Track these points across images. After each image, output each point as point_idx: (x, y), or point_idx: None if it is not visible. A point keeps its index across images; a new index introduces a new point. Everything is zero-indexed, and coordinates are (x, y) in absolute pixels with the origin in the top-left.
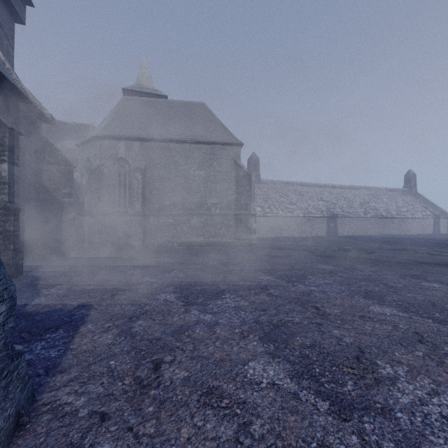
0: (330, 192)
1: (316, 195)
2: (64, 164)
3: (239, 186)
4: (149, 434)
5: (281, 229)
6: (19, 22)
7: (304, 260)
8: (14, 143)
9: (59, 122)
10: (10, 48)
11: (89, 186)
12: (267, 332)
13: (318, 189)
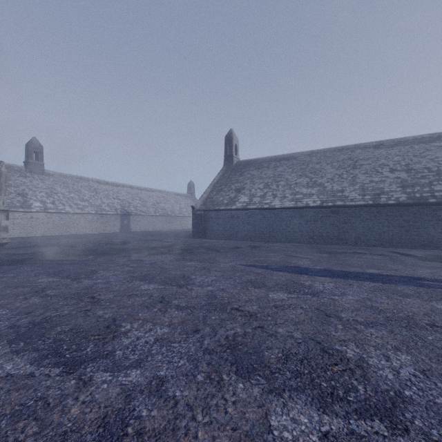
0: (127, 191)
1: (113, 194)
2: None
3: None
4: None
5: (69, 226)
6: None
7: (48, 254)
8: None
9: None
10: None
11: None
12: None
13: (116, 188)
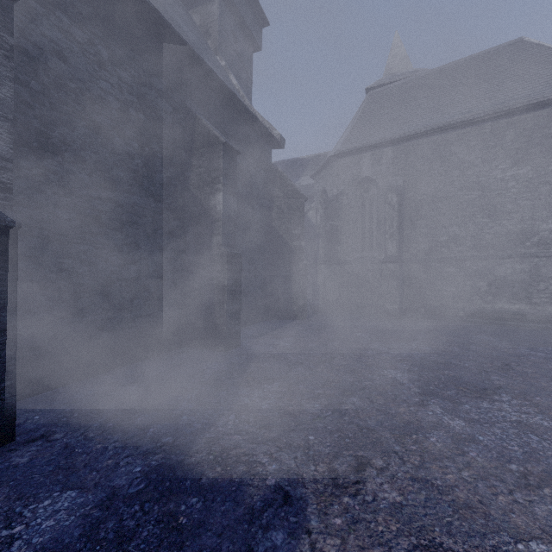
0: None
1: None
2: (294, 197)
3: None
4: None
5: None
6: (256, 49)
7: None
8: (230, 165)
9: (296, 160)
10: (249, 81)
11: (324, 224)
12: None
13: None
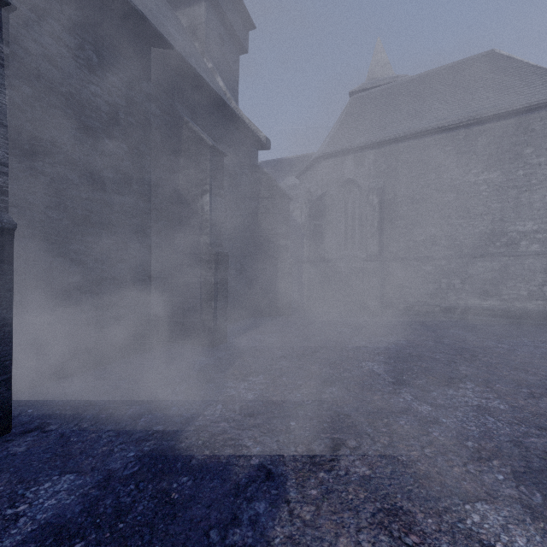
0: None
1: None
2: (280, 197)
3: None
4: None
5: None
6: (242, 52)
7: None
8: (217, 167)
9: (282, 160)
10: (235, 83)
11: (308, 224)
12: None
13: None
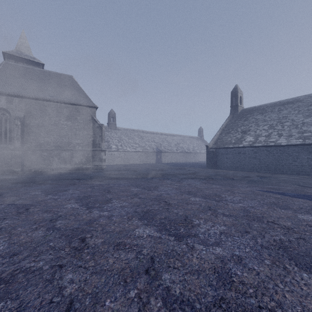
0: (159, 137)
1: (151, 139)
2: None
3: (95, 133)
4: (23, 218)
5: (129, 159)
6: None
7: (126, 175)
8: None
9: None
10: None
11: None
12: (80, 198)
13: (152, 135)
